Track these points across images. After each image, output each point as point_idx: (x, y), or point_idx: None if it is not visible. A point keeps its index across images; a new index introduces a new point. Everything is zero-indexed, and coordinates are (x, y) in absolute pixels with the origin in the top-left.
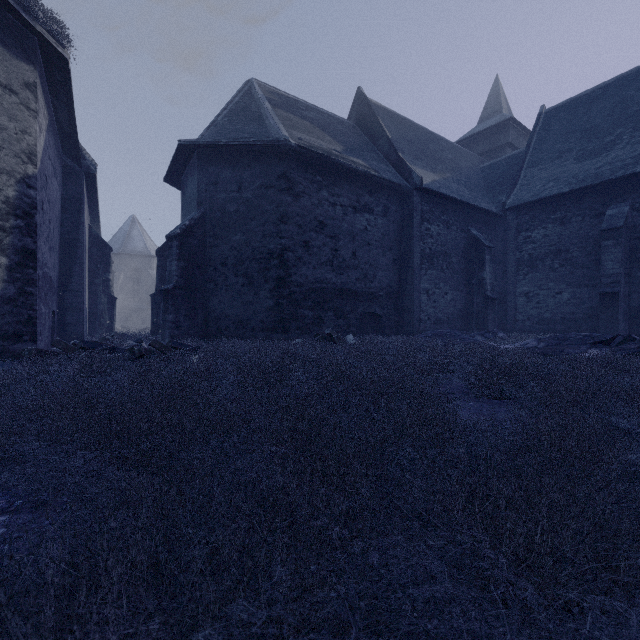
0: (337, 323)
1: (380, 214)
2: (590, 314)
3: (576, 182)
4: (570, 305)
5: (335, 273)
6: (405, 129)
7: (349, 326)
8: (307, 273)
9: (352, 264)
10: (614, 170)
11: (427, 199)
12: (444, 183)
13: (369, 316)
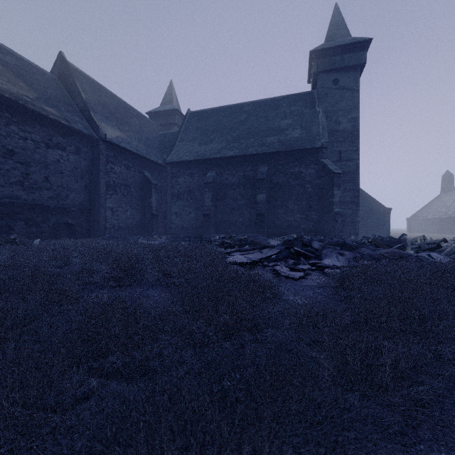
0: (29, 230)
1: (73, 152)
2: (202, 225)
3: (197, 156)
4: (194, 220)
5: (26, 192)
6: (102, 95)
7: (42, 232)
8: None
9: (45, 186)
10: (210, 154)
11: (112, 148)
12: (127, 140)
13: (64, 225)
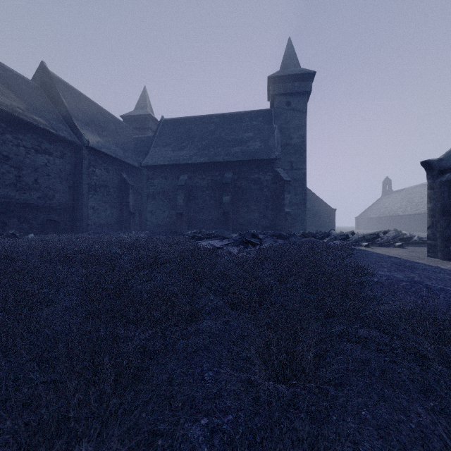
0: (21, 226)
1: (58, 157)
2: (175, 222)
3: (170, 161)
4: (168, 218)
5: (19, 192)
6: (81, 102)
7: (32, 228)
8: None
9: (34, 187)
10: (183, 160)
11: (93, 153)
12: (106, 145)
13: (50, 222)
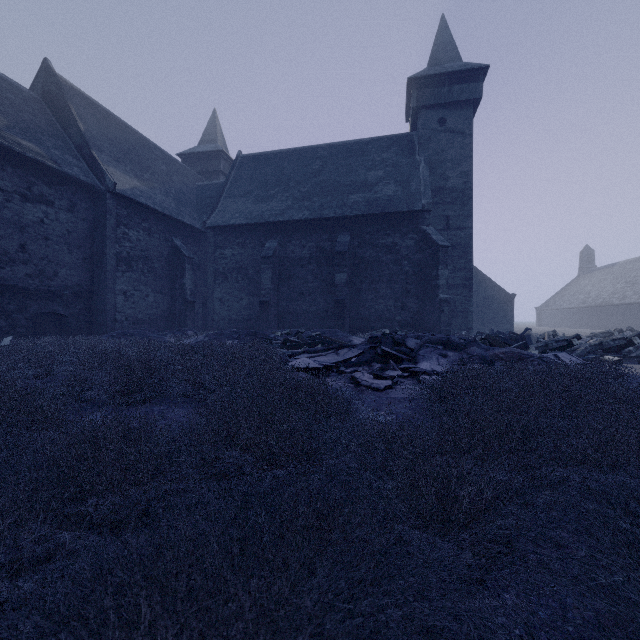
0: None
1: (64, 209)
2: (259, 316)
3: (251, 218)
4: (248, 309)
5: None
6: (110, 126)
7: (15, 327)
8: None
9: (20, 258)
10: (270, 216)
11: (125, 204)
12: (148, 192)
13: (50, 316)
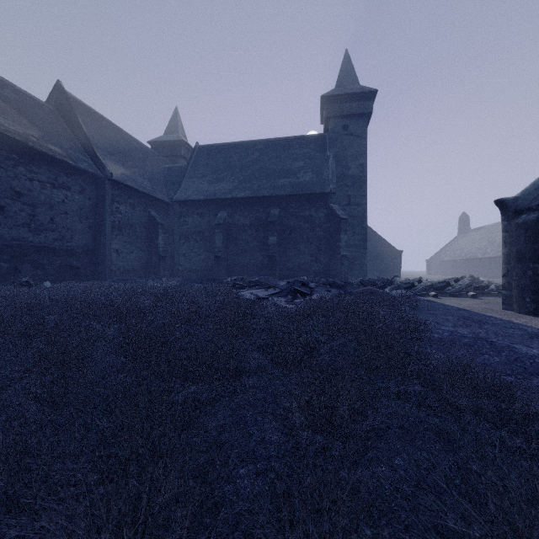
0: (35, 273)
1: (77, 192)
2: (213, 267)
3: (207, 195)
4: (204, 262)
5: (33, 233)
6: (103, 127)
7: (47, 275)
8: (2, 232)
9: (50, 227)
10: (221, 194)
11: (117, 187)
12: (132, 177)
13: (67, 267)
